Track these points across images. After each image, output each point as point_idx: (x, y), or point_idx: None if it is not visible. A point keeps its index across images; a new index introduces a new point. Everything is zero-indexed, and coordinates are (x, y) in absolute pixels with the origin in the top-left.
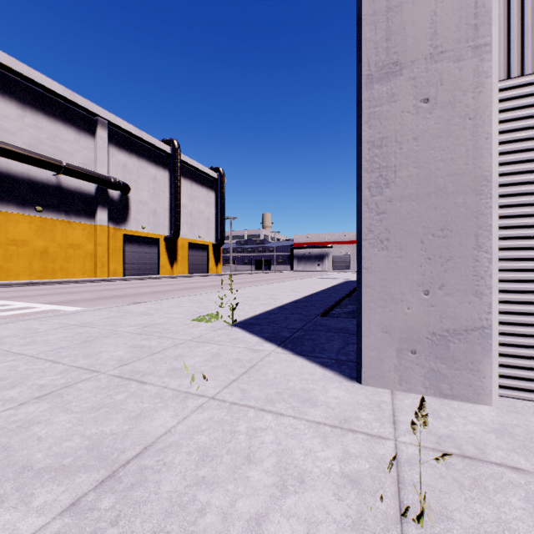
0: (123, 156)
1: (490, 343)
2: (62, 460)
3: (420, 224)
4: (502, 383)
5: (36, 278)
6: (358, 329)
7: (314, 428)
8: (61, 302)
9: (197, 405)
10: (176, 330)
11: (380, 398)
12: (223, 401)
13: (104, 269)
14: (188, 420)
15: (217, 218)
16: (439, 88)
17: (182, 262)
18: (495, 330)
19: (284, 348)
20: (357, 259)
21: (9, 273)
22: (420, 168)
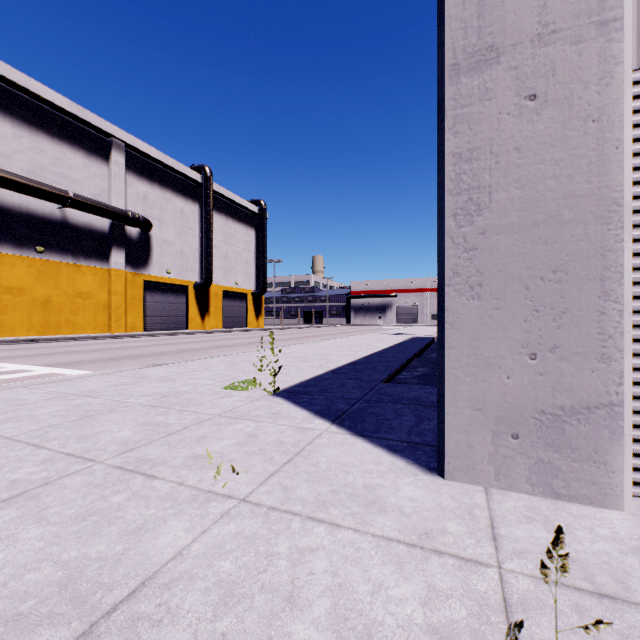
0: (144, 185)
1: (621, 425)
2: (18, 606)
3: (525, 264)
4: (635, 478)
5: (36, 333)
6: (439, 405)
7: (384, 548)
8: (63, 364)
9: (222, 511)
10: (202, 402)
11: (470, 499)
12: (257, 505)
13: (120, 322)
14: (208, 536)
15: (258, 261)
16: (550, 80)
17: (215, 314)
18: (628, 408)
19: (339, 426)
20: (438, 310)
21: (3, 327)
22: (525, 189)
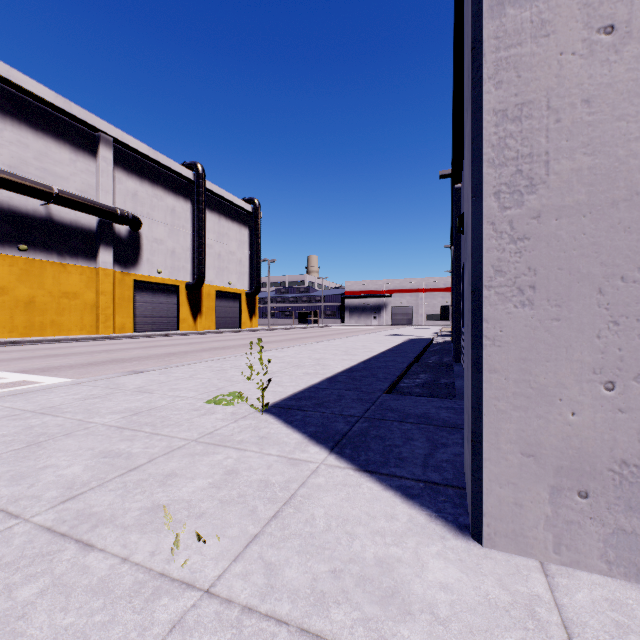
0: (133, 182)
1: None
2: None
3: (598, 259)
4: None
5: (19, 335)
6: (475, 446)
7: None
8: (39, 369)
9: (173, 616)
10: (178, 421)
11: (526, 586)
12: (227, 603)
13: (108, 323)
14: None
15: (251, 260)
16: (635, 4)
17: (208, 315)
18: None
19: (339, 456)
20: (473, 321)
21: None
22: (598, 156)
